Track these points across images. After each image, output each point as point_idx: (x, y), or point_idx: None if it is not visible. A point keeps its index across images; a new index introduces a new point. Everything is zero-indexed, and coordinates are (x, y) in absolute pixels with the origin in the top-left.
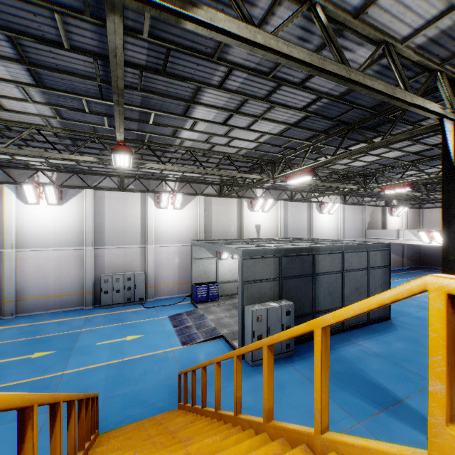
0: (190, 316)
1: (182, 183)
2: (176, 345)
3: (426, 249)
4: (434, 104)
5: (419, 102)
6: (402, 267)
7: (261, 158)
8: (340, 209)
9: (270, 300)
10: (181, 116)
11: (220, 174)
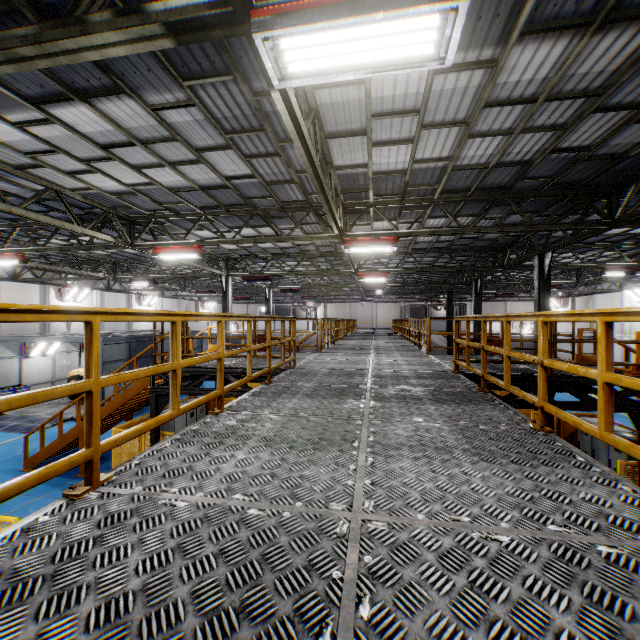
0: (7, 420)
1: None
2: (22, 435)
3: None
4: (218, 271)
5: (213, 270)
6: None
7: (104, 259)
8: (159, 302)
9: None
10: (67, 236)
11: (68, 271)
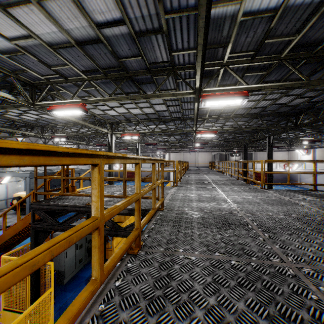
0: None
1: None
2: None
3: (116, 172)
4: (105, 130)
5: (102, 129)
6: (107, 181)
7: (35, 123)
8: None
9: None
10: None
11: (8, 130)
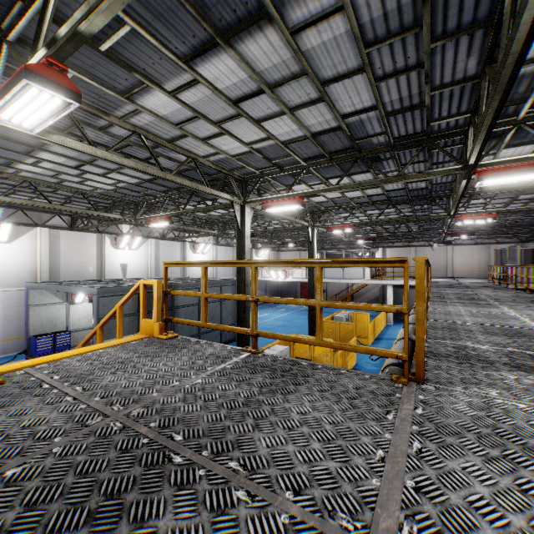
0: None
1: (11, 209)
2: None
3: (282, 284)
4: (226, 194)
5: (216, 192)
6: None
7: (122, 198)
8: (213, 249)
9: (129, 334)
10: (22, 154)
11: (72, 210)
